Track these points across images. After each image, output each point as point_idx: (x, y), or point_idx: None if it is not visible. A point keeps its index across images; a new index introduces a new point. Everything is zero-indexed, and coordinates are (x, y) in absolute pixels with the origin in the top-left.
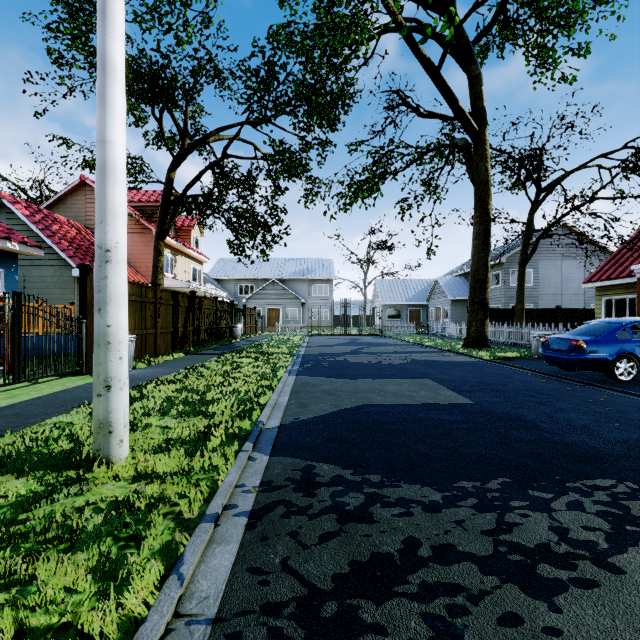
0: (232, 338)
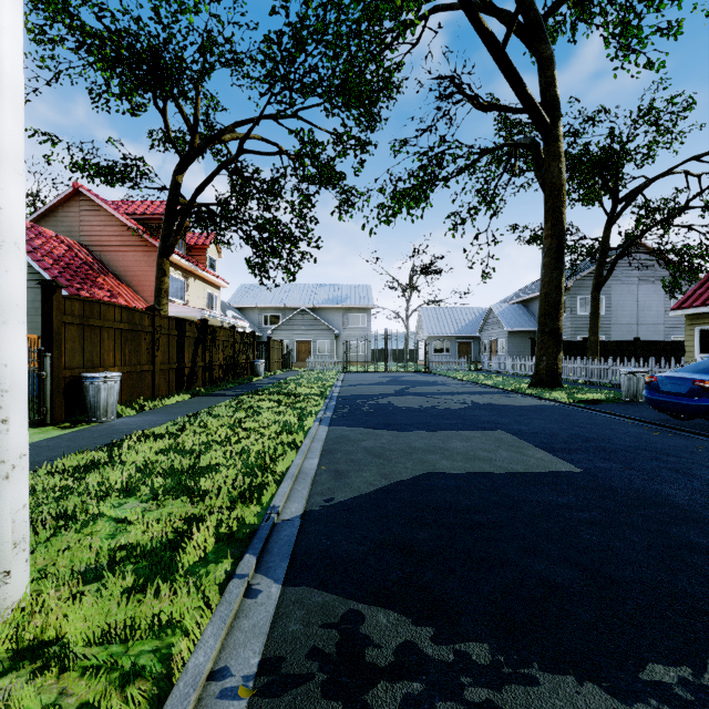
0: (253, 375)
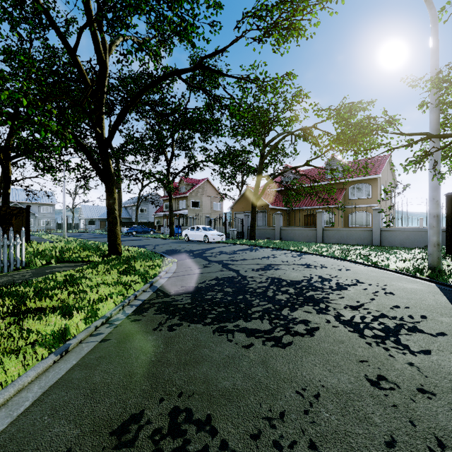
0: None
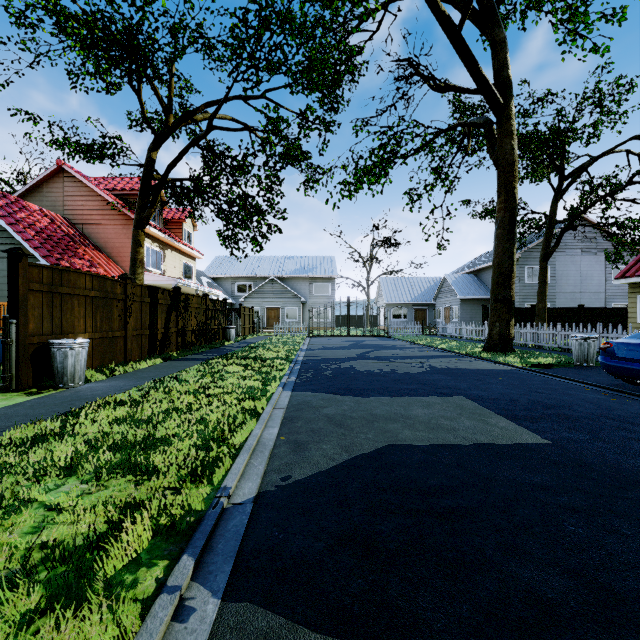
0: (225, 340)
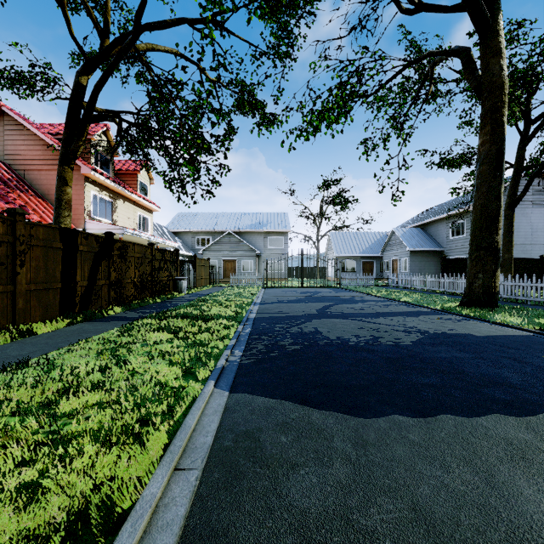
0: (176, 292)
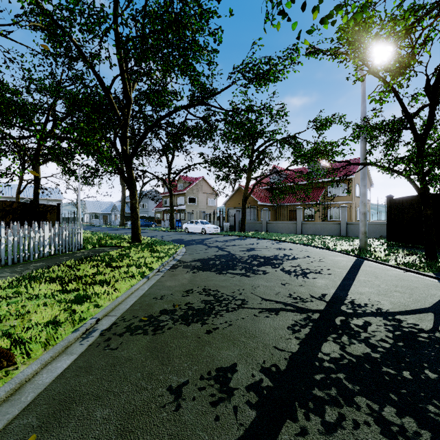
0: None
